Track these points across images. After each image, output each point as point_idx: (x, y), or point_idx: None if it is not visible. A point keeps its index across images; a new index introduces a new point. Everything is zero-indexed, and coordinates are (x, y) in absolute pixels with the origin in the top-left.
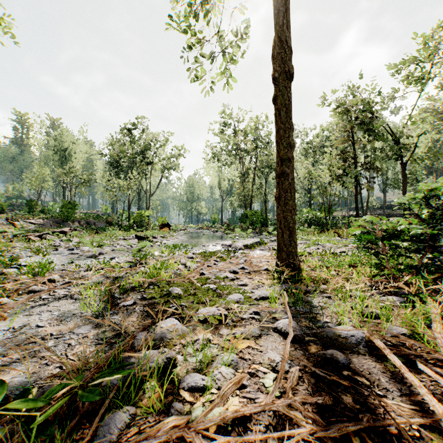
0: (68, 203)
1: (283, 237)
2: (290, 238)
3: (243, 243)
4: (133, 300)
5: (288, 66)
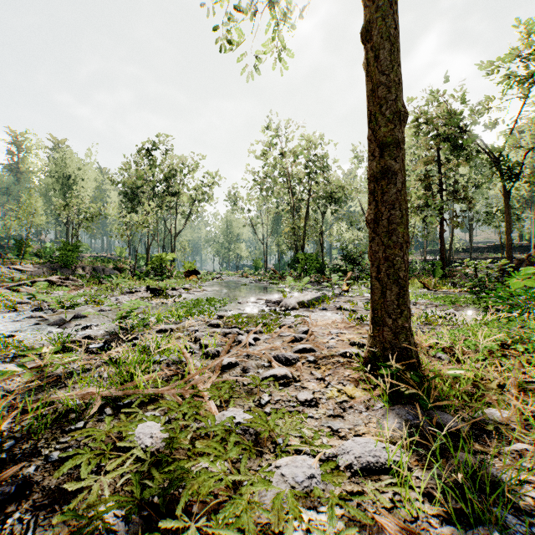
0: (69, 244)
1: (385, 298)
2: (399, 300)
3: (297, 300)
4: (34, 467)
5: None
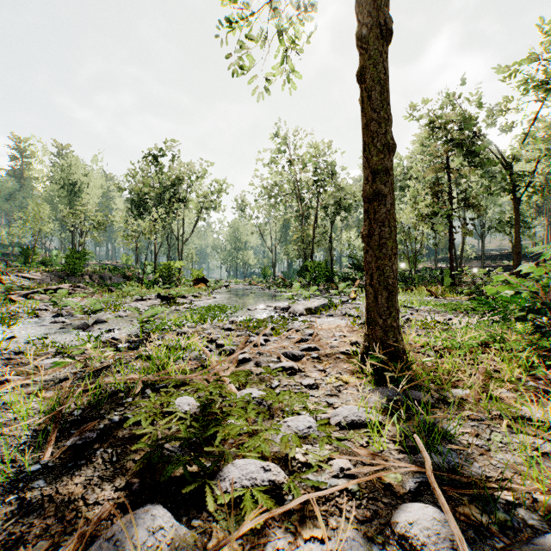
0: (76, 252)
1: (377, 302)
2: (389, 303)
3: (304, 307)
4: (103, 425)
5: (385, 13)
